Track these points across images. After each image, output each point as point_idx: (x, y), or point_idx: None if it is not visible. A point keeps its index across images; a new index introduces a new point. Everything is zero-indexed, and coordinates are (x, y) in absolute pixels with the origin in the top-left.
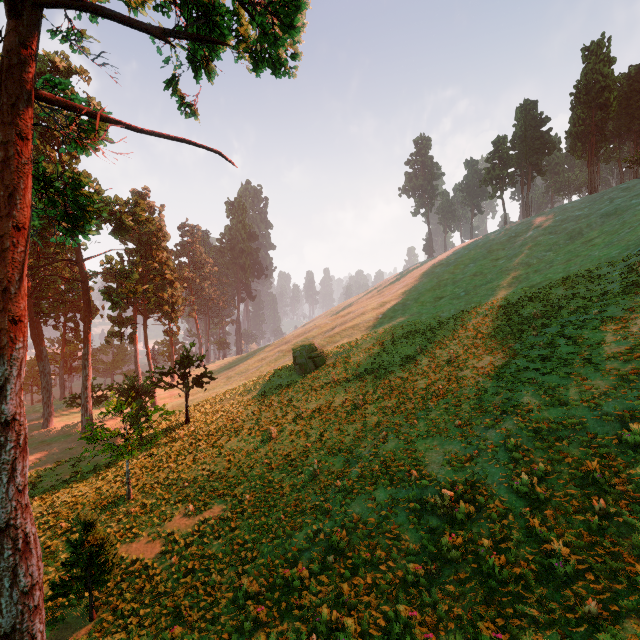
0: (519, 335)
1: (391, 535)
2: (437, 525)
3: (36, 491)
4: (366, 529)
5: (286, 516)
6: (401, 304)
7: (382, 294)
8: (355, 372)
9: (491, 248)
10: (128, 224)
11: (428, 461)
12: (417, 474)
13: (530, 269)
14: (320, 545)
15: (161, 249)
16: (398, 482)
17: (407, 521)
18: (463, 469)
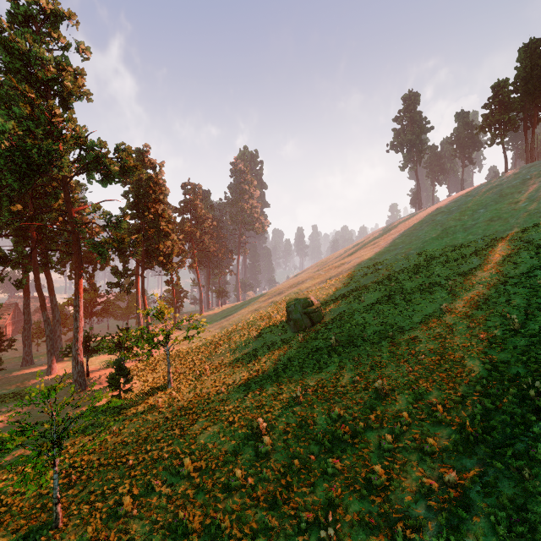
0: None
1: None
2: None
3: None
4: None
5: None
6: (403, 254)
7: (377, 244)
8: (362, 334)
9: (502, 192)
10: (113, 170)
11: None
12: None
13: None
14: None
15: (158, 202)
16: None
17: None
18: None
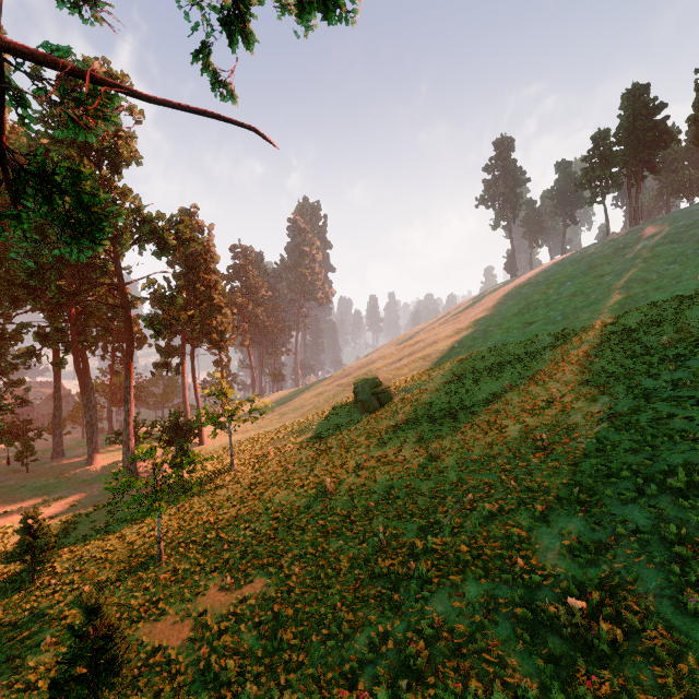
0: (645, 369)
1: (490, 657)
2: (562, 652)
3: (68, 541)
4: (453, 641)
5: (343, 603)
6: (481, 331)
7: (457, 319)
8: (428, 412)
9: (593, 263)
10: (171, 243)
11: (537, 545)
12: (523, 564)
13: (649, 286)
14: (388, 657)
15: (209, 272)
16: (496, 573)
17: (513, 636)
18: (594, 564)
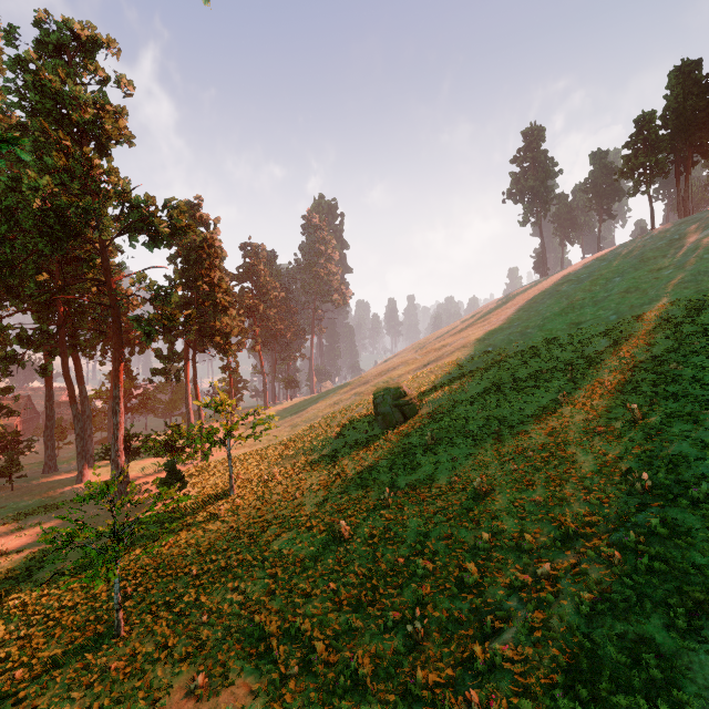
0: None
1: None
2: None
3: (26, 587)
4: None
5: None
6: (518, 333)
7: (487, 321)
8: (463, 429)
9: (644, 256)
10: (163, 231)
11: (701, 692)
12: None
13: None
14: None
15: (214, 268)
16: None
17: None
18: None
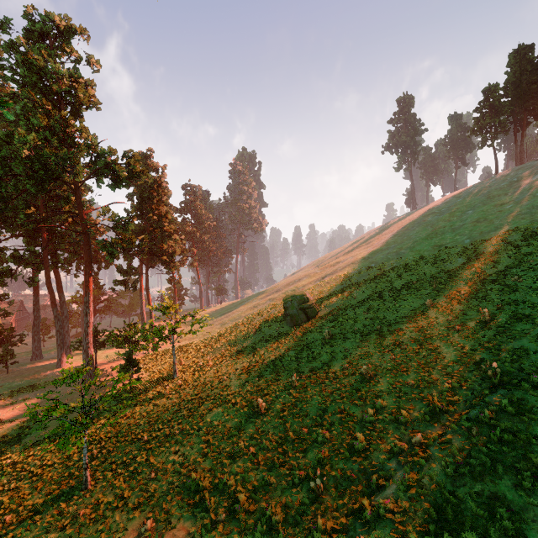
0: None
1: None
2: None
3: (16, 449)
4: None
5: None
6: (394, 253)
7: (371, 244)
8: (353, 327)
9: (490, 194)
10: (122, 175)
11: None
12: None
13: None
14: None
15: (161, 204)
16: None
17: None
18: None
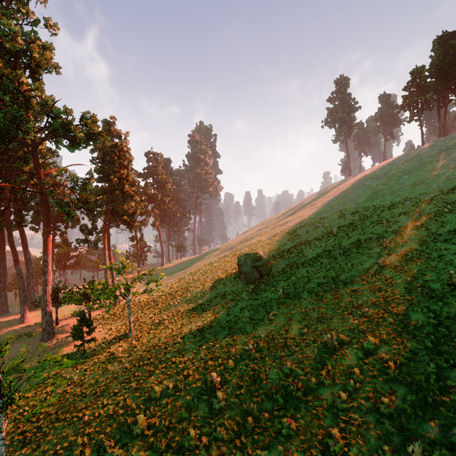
0: None
1: None
2: None
3: None
4: None
5: None
6: (339, 213)
7: (315, 205)
8: (306, 286)
9: (422, 161)
10: (78, 136)
11: None
12: None
13: None
14: None
15: (123, 167)
16: None
17: None
18: None
